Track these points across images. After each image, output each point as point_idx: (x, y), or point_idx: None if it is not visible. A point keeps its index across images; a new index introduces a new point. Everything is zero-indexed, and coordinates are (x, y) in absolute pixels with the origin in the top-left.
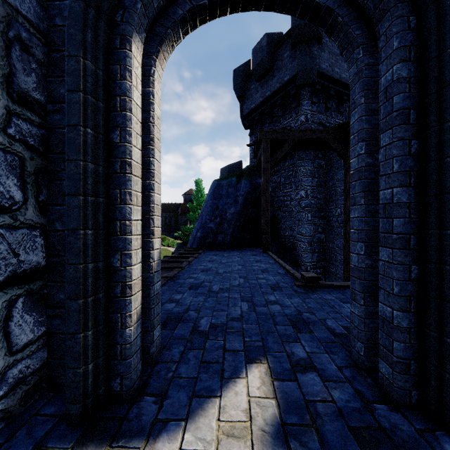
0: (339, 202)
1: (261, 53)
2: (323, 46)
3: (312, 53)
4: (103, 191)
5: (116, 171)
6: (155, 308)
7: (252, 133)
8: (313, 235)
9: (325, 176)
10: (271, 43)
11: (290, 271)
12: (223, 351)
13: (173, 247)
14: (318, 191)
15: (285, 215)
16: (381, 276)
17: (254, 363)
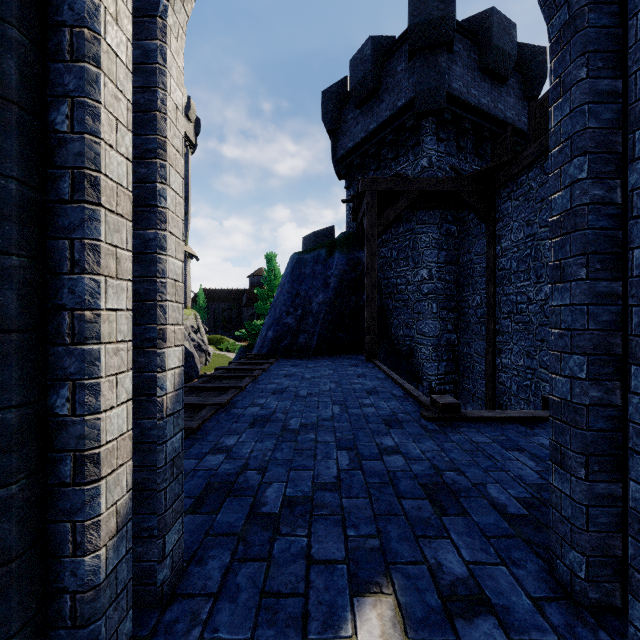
0: (478, 286)
1: (364, 66)
2: (455, 55)
3: (439, 65)
4: (21, 240)
5: (62, 198)
6: (170, 487)
7: (350, 184)
8: (439, 336)
9: (458, 248)
10: (378, 52)
11: (411, 393)
12: (306, 565)
13: (234, 352)
14: (446, 270)
15: (399, 305)
16: (636, 427)
17: (367, 595)
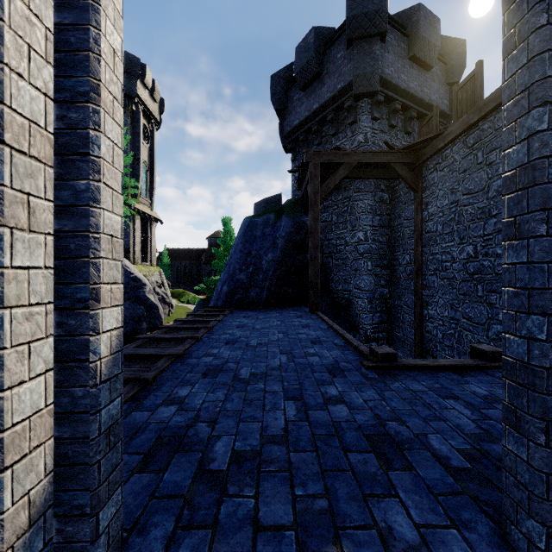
0: (407, 246)
1: (308, 53)
2: (387, 44)
3: (373, 52)
4: None
5: None
6: (105, 459)
7: (295, 157)
8: (374, 290)
9: (389, 213)
10: (320, 41)
11: (351, 342)
12: (253, 532)
13: (194, 304)
14: (380, 233)
15: (338, 263)
16: None
17: None
